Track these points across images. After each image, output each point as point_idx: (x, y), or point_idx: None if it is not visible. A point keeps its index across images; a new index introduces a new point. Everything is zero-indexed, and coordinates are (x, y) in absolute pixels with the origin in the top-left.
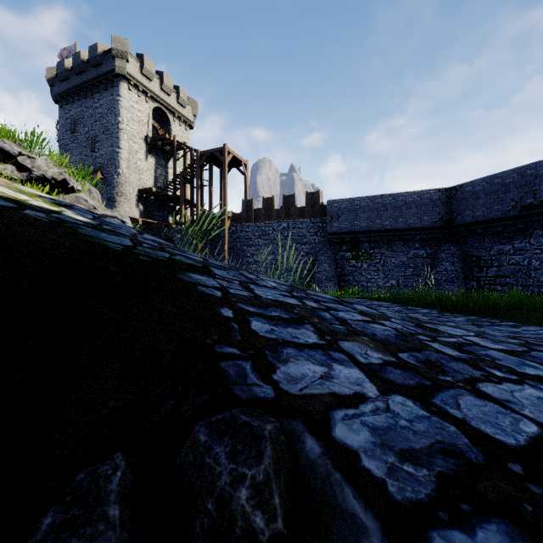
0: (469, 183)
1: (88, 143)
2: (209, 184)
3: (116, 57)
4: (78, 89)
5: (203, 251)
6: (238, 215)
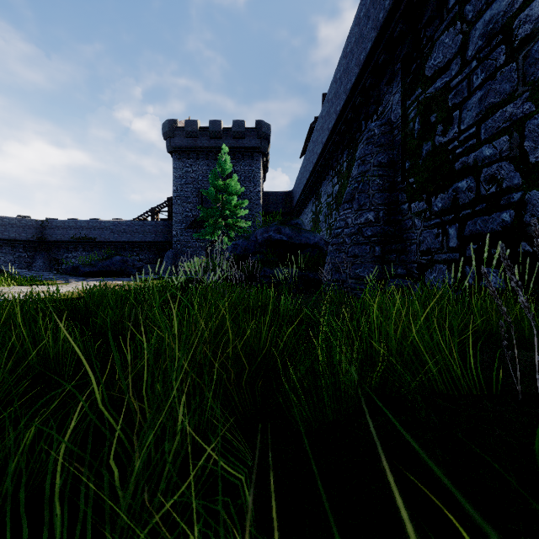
0: (53, 221)
1: None
2: None
3: None
4: None
5: None
6: None
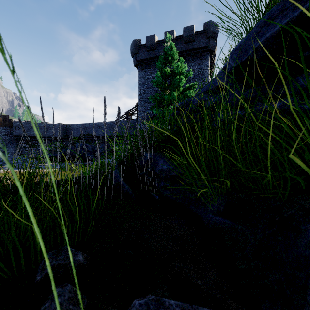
0: (71, 125)
1: None
2: None
3: None
4: None
5: None
6: None
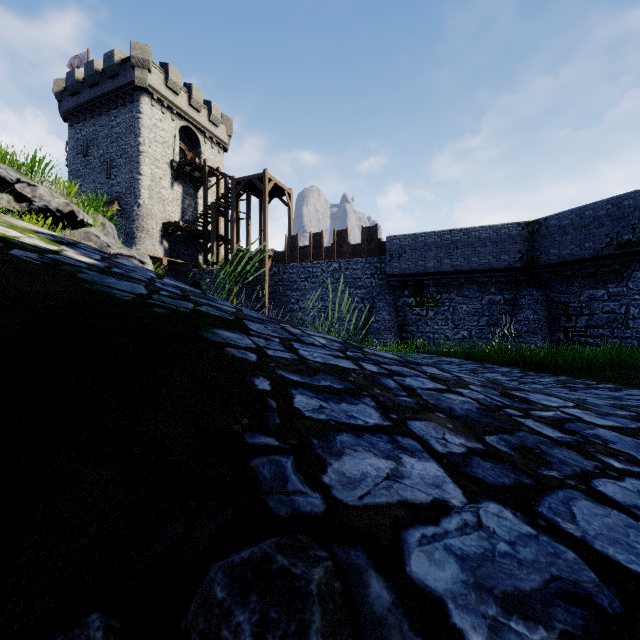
0: (555, 216)
1: (103, 169)
2: (247, 217)
3: (136, 66)
4: (91, 105)
5: (239, 296)
6: (281, 254)
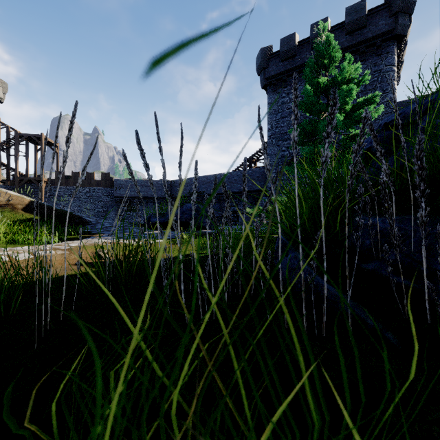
0: (177, 180)
1: None
2: (26, 155)
3: None
4: None
5: None
6: (53, 180)
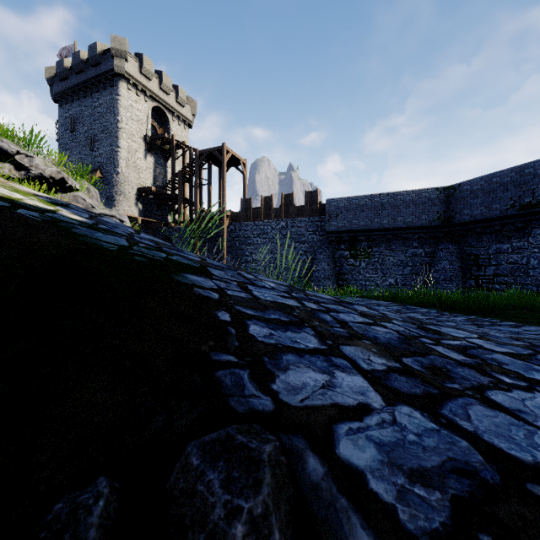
0: (467, 182)
1: (87, 142)
2: (208, 183)
3: (115, 56)
4: (77, 88)
5: (202, 250)
6: (237, 214)
